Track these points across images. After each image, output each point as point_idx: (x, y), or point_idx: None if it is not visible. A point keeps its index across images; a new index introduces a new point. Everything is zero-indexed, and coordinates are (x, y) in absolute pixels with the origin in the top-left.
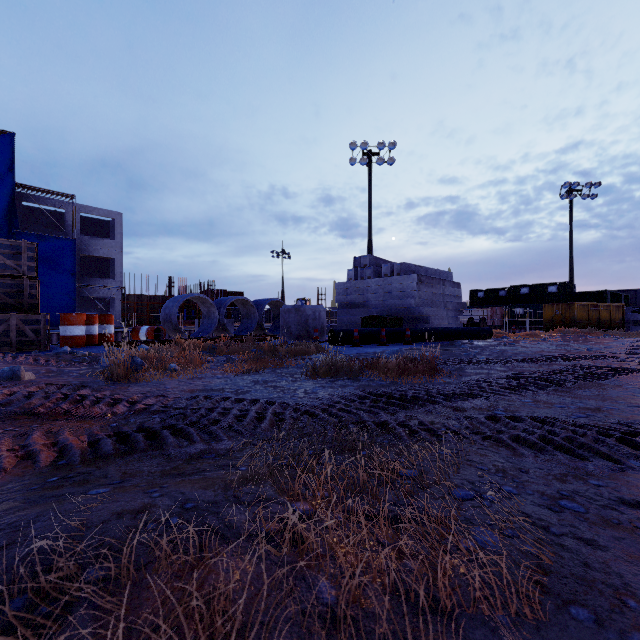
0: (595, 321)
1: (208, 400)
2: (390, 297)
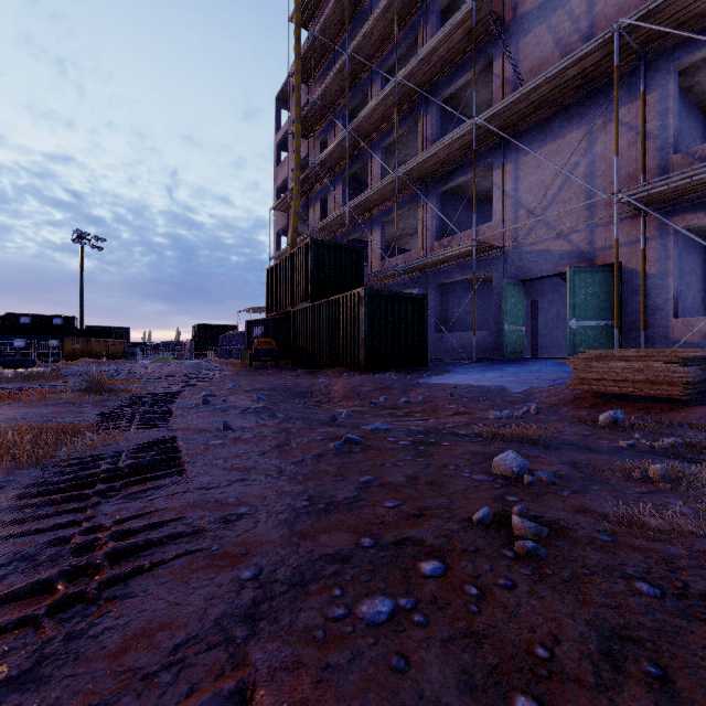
0: (107, 353)
1: None
2: None
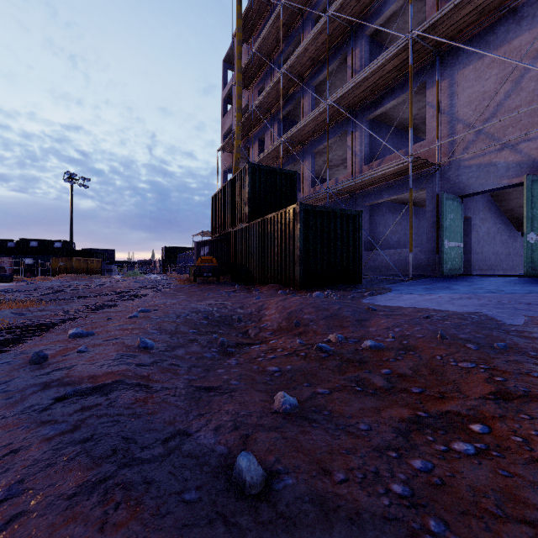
0: (86, 269)
1: None
2: None
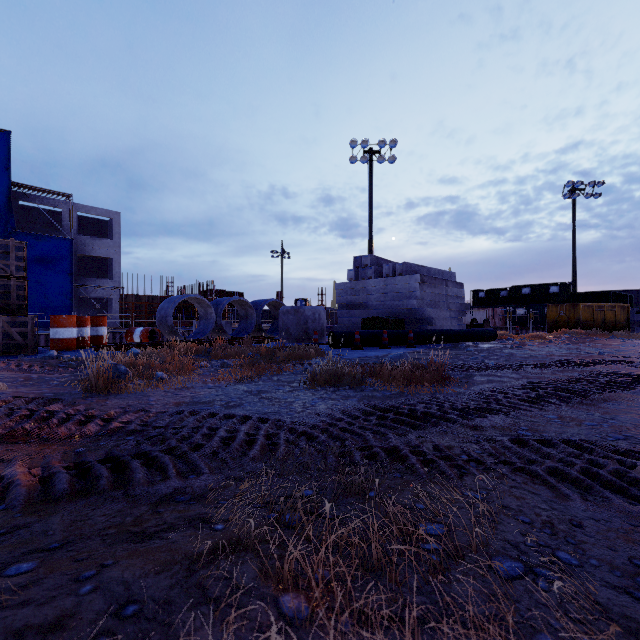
0: (600, 322)
1: (194, 416)
2: (392, 298)
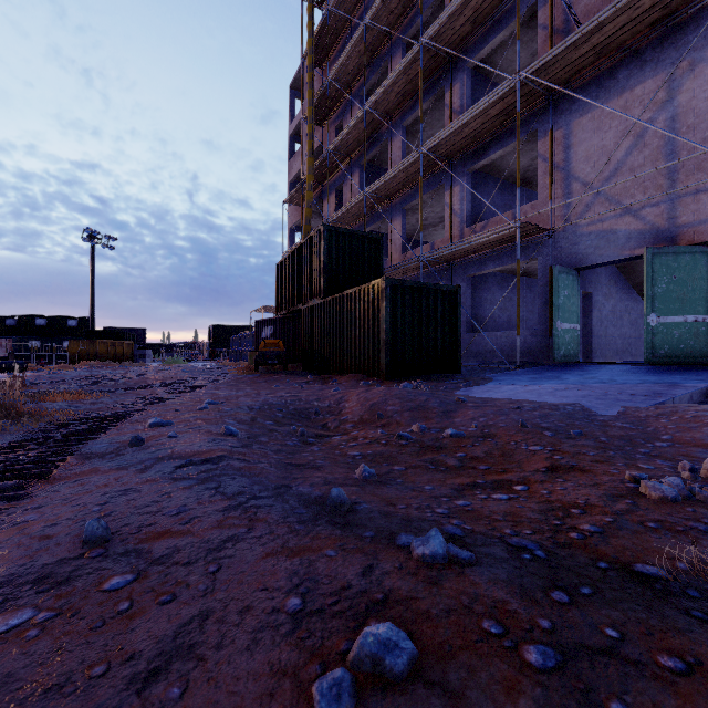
0: (113, 355)
1: None
2: None
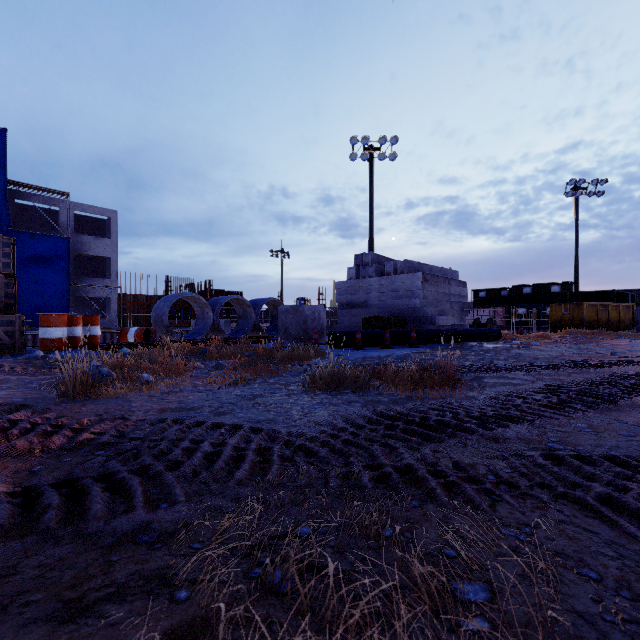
0: (604, 322)
1: (178, 424)
2: (393, 297)
